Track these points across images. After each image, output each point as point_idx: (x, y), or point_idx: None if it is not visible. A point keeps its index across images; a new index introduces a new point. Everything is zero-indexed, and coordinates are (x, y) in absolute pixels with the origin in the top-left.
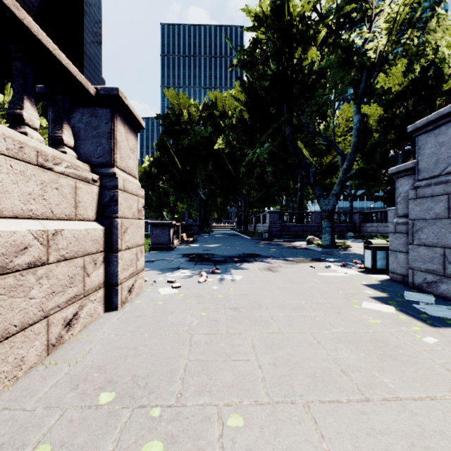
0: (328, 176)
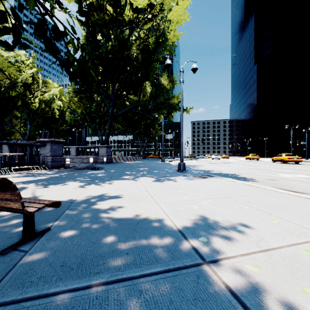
0: (9, 136)
